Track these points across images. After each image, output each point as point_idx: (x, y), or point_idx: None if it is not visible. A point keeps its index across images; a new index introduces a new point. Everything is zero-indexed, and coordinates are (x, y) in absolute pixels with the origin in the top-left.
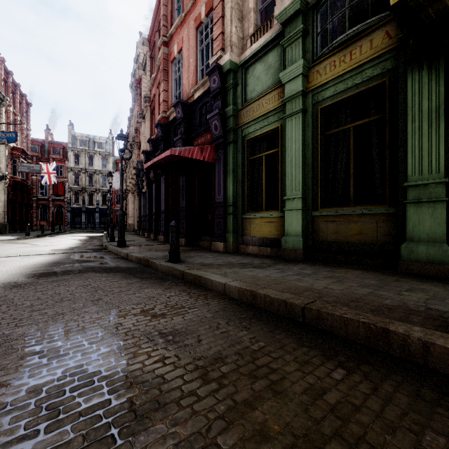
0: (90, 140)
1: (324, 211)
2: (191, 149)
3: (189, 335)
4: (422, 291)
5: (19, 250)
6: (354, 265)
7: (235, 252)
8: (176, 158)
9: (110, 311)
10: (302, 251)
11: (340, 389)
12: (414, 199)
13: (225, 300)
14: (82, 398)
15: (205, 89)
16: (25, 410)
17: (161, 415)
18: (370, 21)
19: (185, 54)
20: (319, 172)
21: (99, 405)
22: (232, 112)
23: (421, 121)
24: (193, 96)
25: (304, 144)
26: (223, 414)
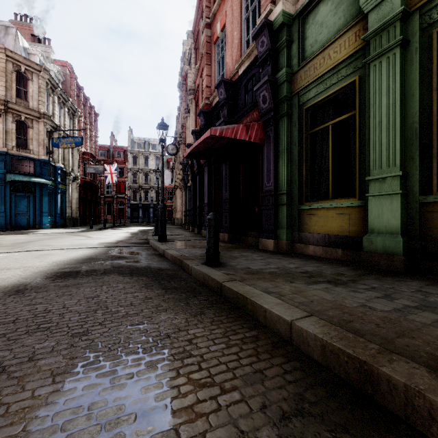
0: (146, 143)
1: None
2: (234, 127)
3: None
4: None
5: (73, 242)
6: None
7: (289, 253)
8: (218, 143)
9: (77, 373)
10: (403, 258)
11: None
12: None
13: (295, 364)
14: None
15: (251, 60)
16: None
17: None
18: None
19: (228, 29)
20: (434, 134)
21: None
22: (285, 77)
23: None
24: (238, 73)
25: (403, 94)
26: None
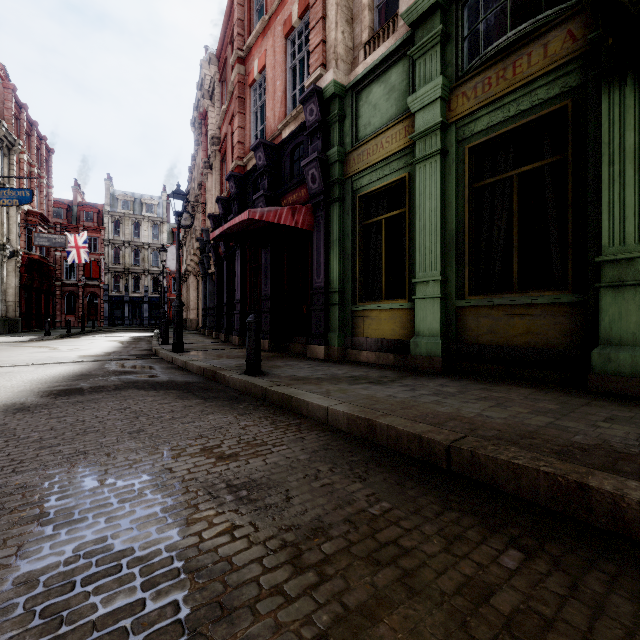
0: (136, 201)
1: (474, 300)
2: (277, 210)
3: (273, 489)
4: (630, 421)
5: (34, 356)
6: (520, 380)
7: (341, 361)
8: (256, 224)
9: (155, 449)
10: (441, 359)
11: (517, 587)
12: (613, 281)
13: (328, 433)
14: (100, 597)
15: (299, 124)
16: (7, 617)
17: (224, 630)
18: (543, 16)
19: (269, 74)
20: (466, 243)
21: (125, 609)
22: (337, 156)
23: (623, 163)
24: (281, 134)
25: (443, 201)
26: (326, 630)
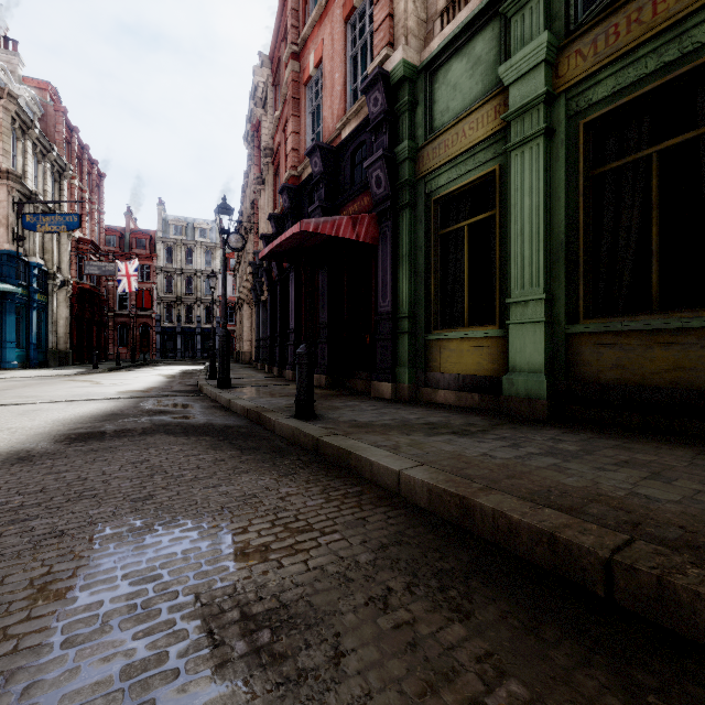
0: (189, 226)
1: (592, 324)
2: (335, 220)
3: (314, 631)
4: None
5: (72, 391)
6: (665, 434)
7: (413, 401)
8: (311, 239)
9: (157, 530)
10: (546, 402)
11: None
12: None
13: (400, 511)
14: None
15: (361, 120)
16: None
17: None
18: None
19: (327, 67)
20: (581, 249)
21: None
22: (407, 153)
23: None
24: (341, 135)
25: (548, 196)
26: None
